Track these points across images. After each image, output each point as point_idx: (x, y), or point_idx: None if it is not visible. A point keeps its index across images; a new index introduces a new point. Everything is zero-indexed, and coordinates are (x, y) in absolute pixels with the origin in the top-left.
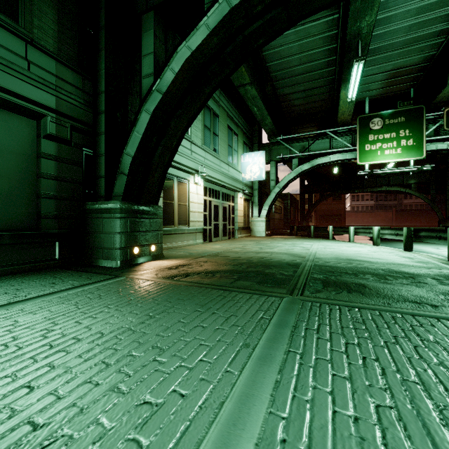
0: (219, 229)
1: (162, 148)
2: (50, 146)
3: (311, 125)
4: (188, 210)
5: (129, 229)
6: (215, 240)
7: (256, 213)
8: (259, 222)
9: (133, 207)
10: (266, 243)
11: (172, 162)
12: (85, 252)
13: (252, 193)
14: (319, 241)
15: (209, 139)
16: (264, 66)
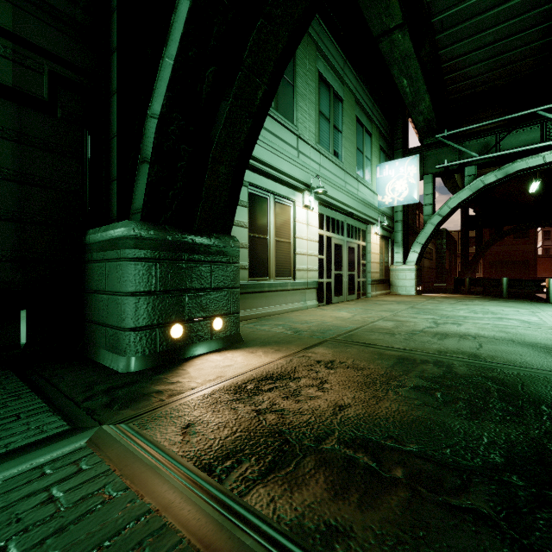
0: (343, 282)
1: (231, 102)
2: (3, 111)
3: (494, 113)
4: (292, 251)
5: (158, 285)
6: (336, 301)
7: (399, 258)
8: (405, 271)
9: (169, 236)
10: (432, 309)
11: (264, 167)
12: (84, 331)
13: (392, 228)
14: (537, 307)
15: (327, 135)
16: (423, 5)
